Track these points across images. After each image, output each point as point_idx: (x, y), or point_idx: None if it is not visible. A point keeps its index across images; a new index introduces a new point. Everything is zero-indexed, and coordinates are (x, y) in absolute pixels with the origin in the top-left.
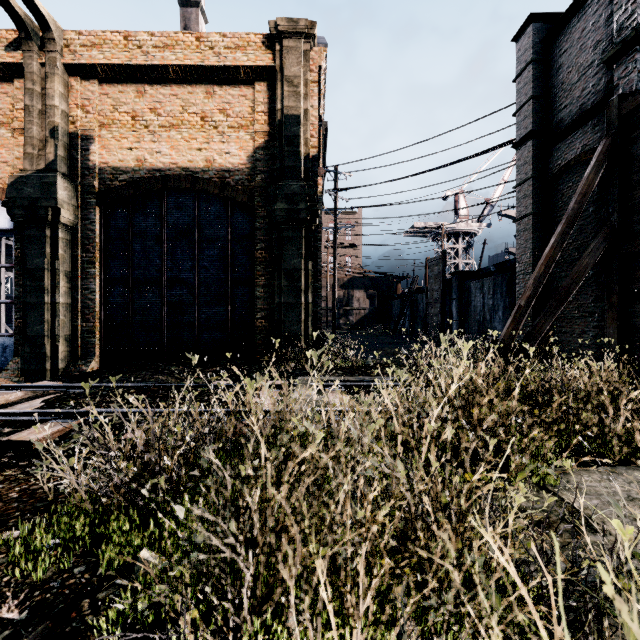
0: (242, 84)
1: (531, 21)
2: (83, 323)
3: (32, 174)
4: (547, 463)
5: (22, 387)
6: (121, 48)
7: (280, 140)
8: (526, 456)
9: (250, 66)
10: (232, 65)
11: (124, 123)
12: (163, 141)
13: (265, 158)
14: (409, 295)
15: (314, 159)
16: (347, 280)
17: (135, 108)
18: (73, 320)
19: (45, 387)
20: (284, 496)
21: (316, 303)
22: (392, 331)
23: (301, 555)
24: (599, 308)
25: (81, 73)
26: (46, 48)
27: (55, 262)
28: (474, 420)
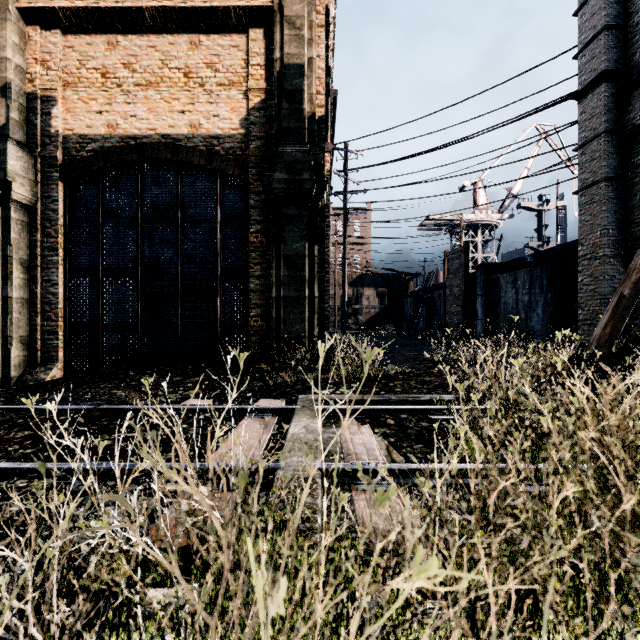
0: (234, 32)
1: None
2: (43, 322)
3: None
4: None
5: None
6: None
7: (279, 96)
8: None
9: (242, 7)
10: (220, 6)
11: (92, 81)
12: (139, 102)
13: (261, 121)
14: (424, 292)
15: (321, 121)
16: (356, 277)
17: (105, 63)
18: (31, 318)
19: None
20: None
21: (323, 297)
22: (405, 331)
23: None
24: None
25: (40, 21)
26: None
27: (6, 248)
28: None
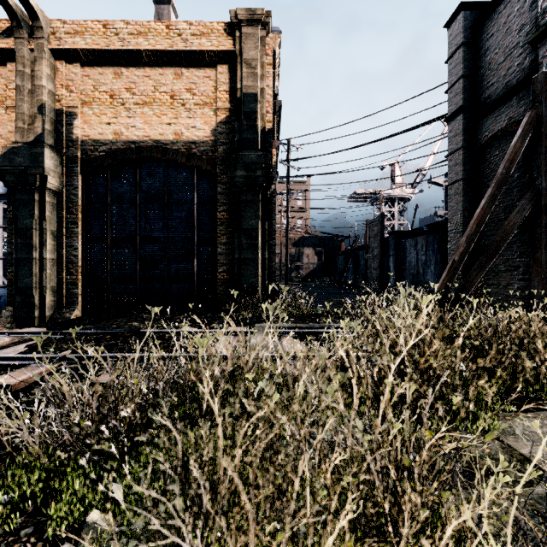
0: (206, 67)
1: (461, 9)
2: (67, 276)
3: (22, 145)
4: (489, 408)
5: (10, 333)
6: (100, 35)
7: (240, 115)
8: (472, 403)
9: (213, 50)
10: (197, 50)
11: (103, 101)
12: (137, 117)
13: (226, 131)
14: (352, 252)
15: (269, 132)
16: (298, 239)
17: (113, 88)
18: (59, 273)
19: (30, 333)
20: (238, 456)
21: (271, 258)
22: (337, 283)
23: (255, 532)
24: (524, 263)
25: (65, 57)
26: (35, 35)
27: (43, 223)
28: (420, 367)
